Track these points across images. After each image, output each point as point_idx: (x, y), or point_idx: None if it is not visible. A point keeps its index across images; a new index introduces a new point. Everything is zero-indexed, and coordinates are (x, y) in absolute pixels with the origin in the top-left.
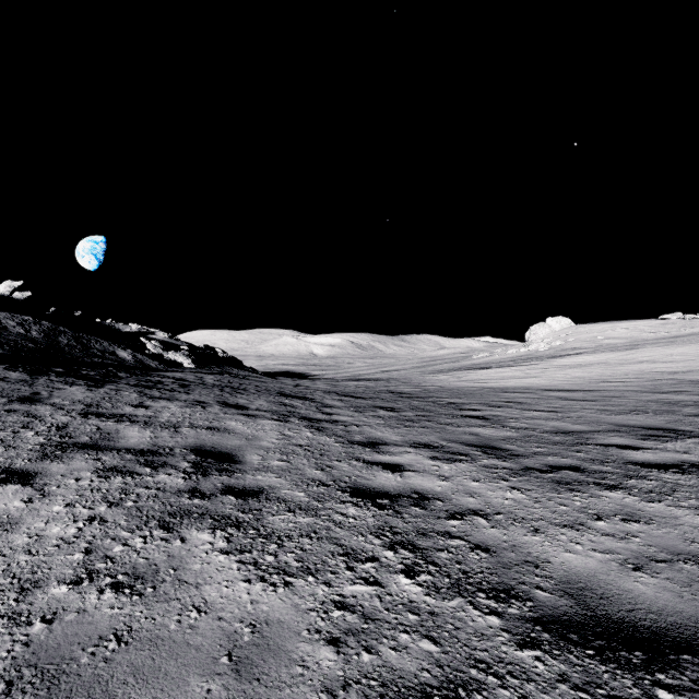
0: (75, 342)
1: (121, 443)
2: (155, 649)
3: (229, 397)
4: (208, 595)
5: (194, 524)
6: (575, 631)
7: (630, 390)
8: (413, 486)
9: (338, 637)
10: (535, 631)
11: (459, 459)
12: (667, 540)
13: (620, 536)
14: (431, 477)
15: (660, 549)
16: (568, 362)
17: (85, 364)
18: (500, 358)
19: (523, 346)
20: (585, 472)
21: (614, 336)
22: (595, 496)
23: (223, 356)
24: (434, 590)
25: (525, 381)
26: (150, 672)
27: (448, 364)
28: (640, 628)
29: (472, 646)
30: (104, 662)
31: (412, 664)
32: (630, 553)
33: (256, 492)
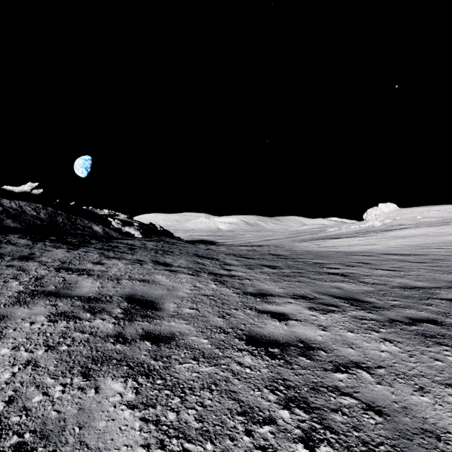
0: (67, 220)
1: (76, 292)
2: None
3: (160, 257)
4: None
5: (111, 372)
6: None
7: (451, 255)
8: (298, 335)
9: None
10: None
11: (332, 310)
12: None
13: None
14: (312, 327)
15: None
16: (397, 234)
17: (71, 234)
18: (346, 231)
19: (362, 223)
20: (444, 325)
21: (429, 216)
22: None
23: (160, 230)
24: None
25: (367, 247)
26: None
27: (309, 235)
28: None
29: None
30: None
31: None
32: None
33: (168, 338)
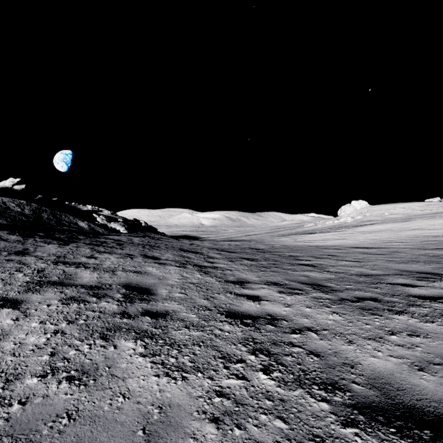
0: (52, 216)
1: (78, 281)
2: (93, 424)
3: (148, 251)
4: (130, 386)
5: (123, 336)
6: (381, 414)
7: (407, 247)
8: (267, 311)
9: (218, 417)
10: (354, 414)
11: (297, 292)
12: (440, 349)
13: (408, 346)
14: (279, 305)
15: (435, 356)
16: (366, 229)
17: (58, 230)
18: (322, 227)
19: (336, 219)
20: (381, 302)
21: (395, 213)
22: (389, 318)
23: (145, 225)
24: (283, 383)
25: (338, 242)
26: (89, 441)
27: (288, 230)
28: (427, 413)
29: (310, 424)
30: (58, 433)
31: (269, 438)
32: (415, 358)
33: (164, 314)
